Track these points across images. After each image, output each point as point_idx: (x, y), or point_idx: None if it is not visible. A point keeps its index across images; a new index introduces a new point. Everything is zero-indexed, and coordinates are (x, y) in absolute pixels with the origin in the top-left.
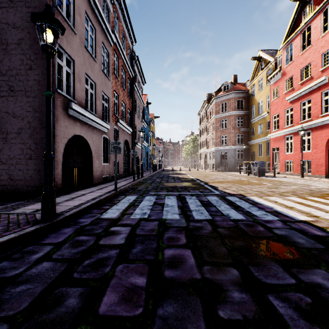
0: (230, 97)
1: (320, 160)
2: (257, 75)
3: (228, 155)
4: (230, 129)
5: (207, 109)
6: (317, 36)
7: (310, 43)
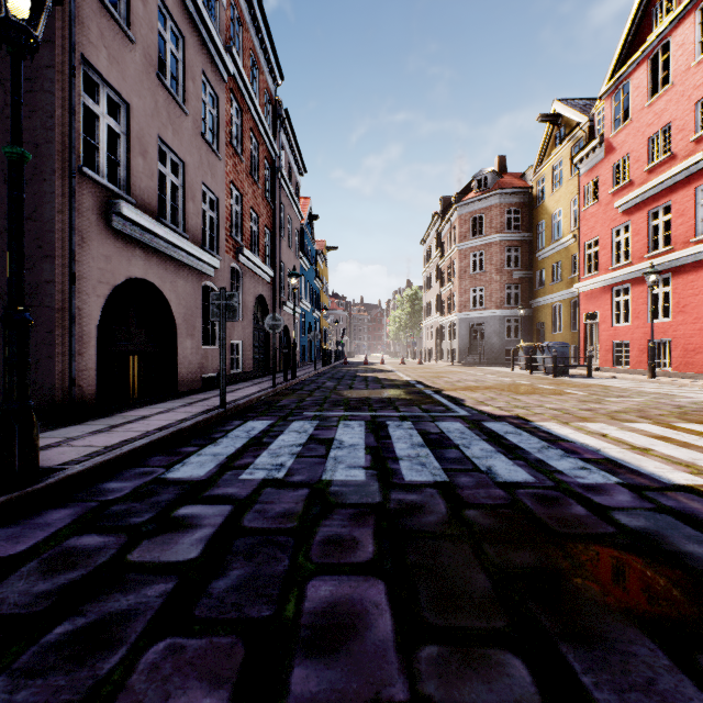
0: (490, 204)
1: (692, 340)
2: (550, 155)
3: (487, 330)
4: (491, 274)
5: (441, 231)
6: (687, 62)
7: (667, 82)
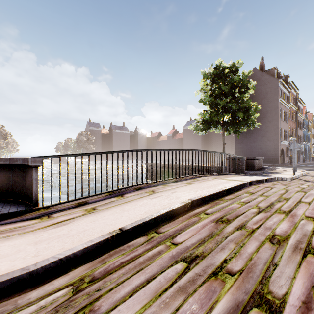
0: None
1: None
2: None
3: None
4: None
5: None
6: None
7: None
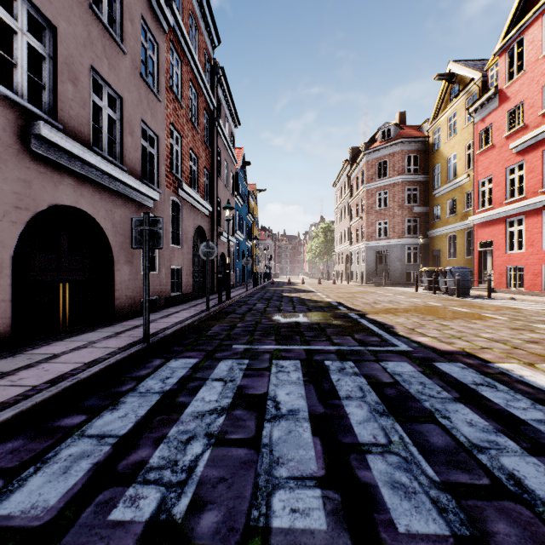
0: (393, 151)
1: None
2: (445, 108)
3: (390, 256)
4: (394, 209)
5: (350, 175)
6: None
7: None
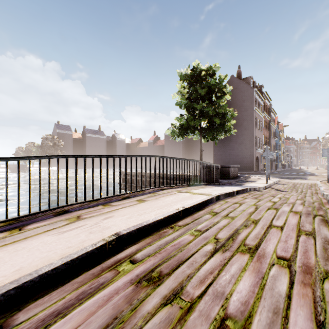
0: None
1: None
2: None
3: None
4: None
5: None
6: None
7: None
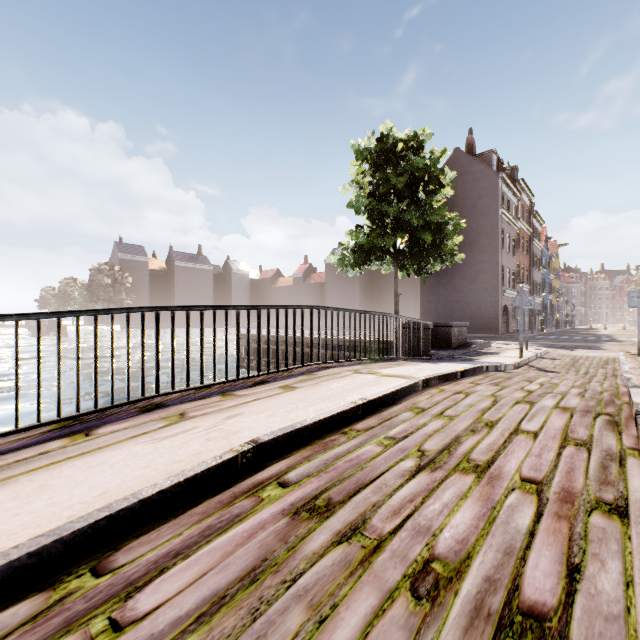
0: None
1: None
2: None
3: None
4: None
5: None
6: None
7: None
